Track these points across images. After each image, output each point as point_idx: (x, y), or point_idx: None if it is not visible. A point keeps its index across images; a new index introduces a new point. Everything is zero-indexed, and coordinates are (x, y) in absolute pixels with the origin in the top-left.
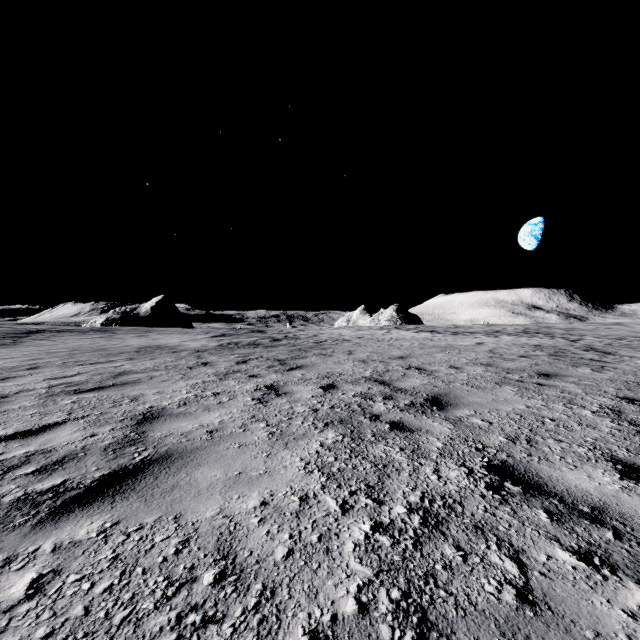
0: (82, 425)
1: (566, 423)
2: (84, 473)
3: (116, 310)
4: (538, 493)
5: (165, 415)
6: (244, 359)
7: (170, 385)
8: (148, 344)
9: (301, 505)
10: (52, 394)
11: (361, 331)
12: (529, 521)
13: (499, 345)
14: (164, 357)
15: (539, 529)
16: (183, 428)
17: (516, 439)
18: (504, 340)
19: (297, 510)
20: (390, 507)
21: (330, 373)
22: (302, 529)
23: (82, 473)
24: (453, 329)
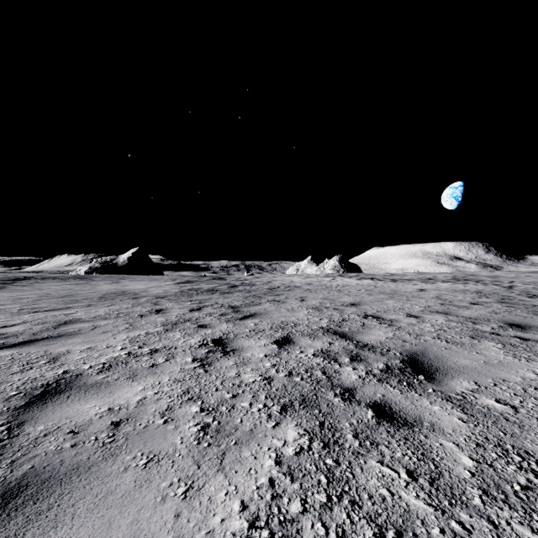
0: None
1: None
2: None
3: (98, 260)
4: None
5: (73, 388)
6: (199, 306)
7: (108, 338)
8: (115, 290)
9: None
10: None
11: (309, 278)
12: None
13: (442, 291)
14: (122, 303)
15: None
16: (82, 415)
17: None
18: (443, 287)
19: None
20: None
21: (284, 323)
22: None
23: None
24: (390, 276)
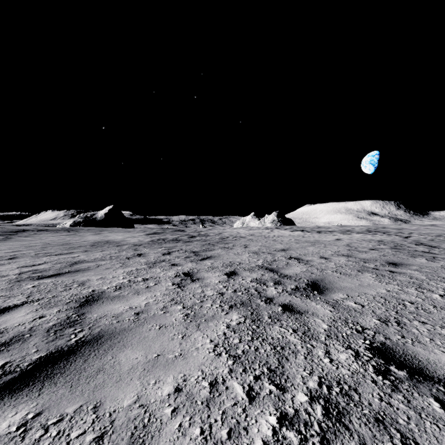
0: (35, 307)
1: (423, 306)
2: (24, 355)
3: (80, 215)
4: (423, 378)
5: (103, 298)
6: (168, 251)
7: (111, 272)
8: (100, 240)
9: (211, 392)
10: (20, 279)
11: (252, 230)
12: (425, 412)
13: (352, 240)
14: (110, 250)
15: (437, 422)
16: (115, 310)
17: (387, 321)
18: (355, 237)
19: (207, 398)
20: (292, 394)
21: (232, 262)
22: (212, 422)
23: (22, 355)
24: (317, 229)
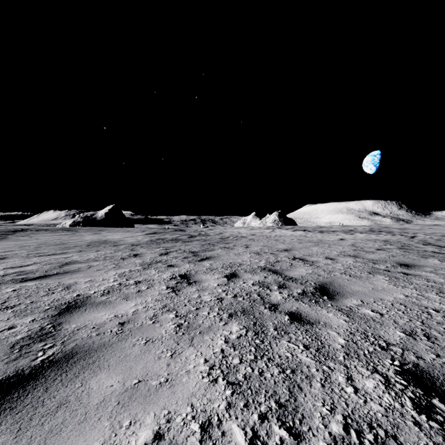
0: (7, 315)
1: None
2: None
3: (80, 215)
4: None
5: (87, 304)
6: (166, 251)
7: (102, 274)
8: (98, 239)
9: (202, 440)
10: (1, 282)
11: (253, 230)
12: None
13: (357, 240)
14: (106, 250)
15: None
16: (98, 319)
17: (414, 334)
18: (359, 237)
19: None
20: None
21: (232, 263)
22: None
23: None
24: (319, 229)
